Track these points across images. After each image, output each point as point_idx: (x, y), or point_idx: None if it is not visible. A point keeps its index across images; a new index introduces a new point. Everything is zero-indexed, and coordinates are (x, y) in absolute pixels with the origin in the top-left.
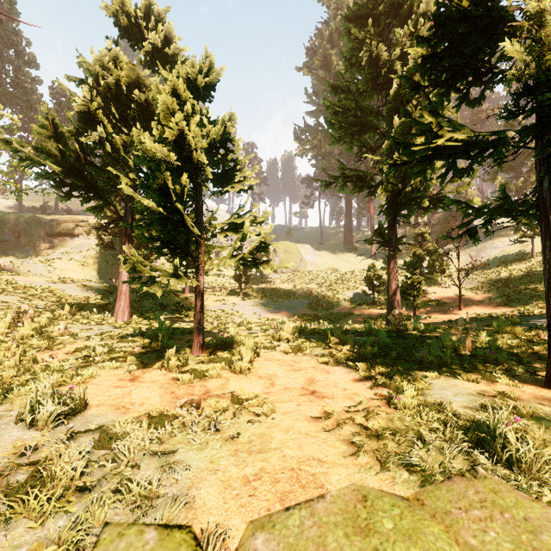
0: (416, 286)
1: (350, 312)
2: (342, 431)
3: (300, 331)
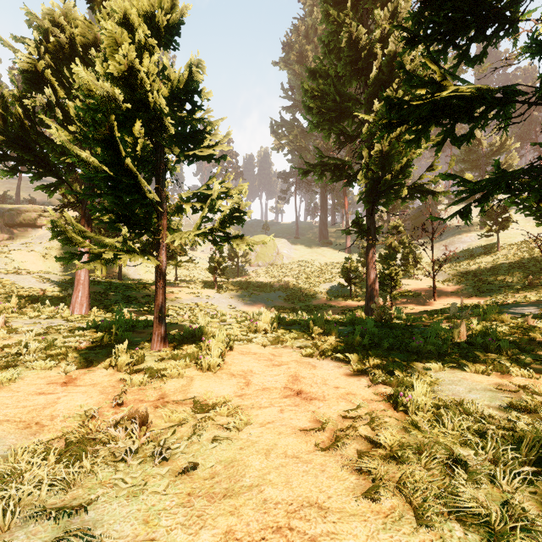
0: (393, 277)
1: (328, 304)
2: (344, 450)
3: (279, 321)
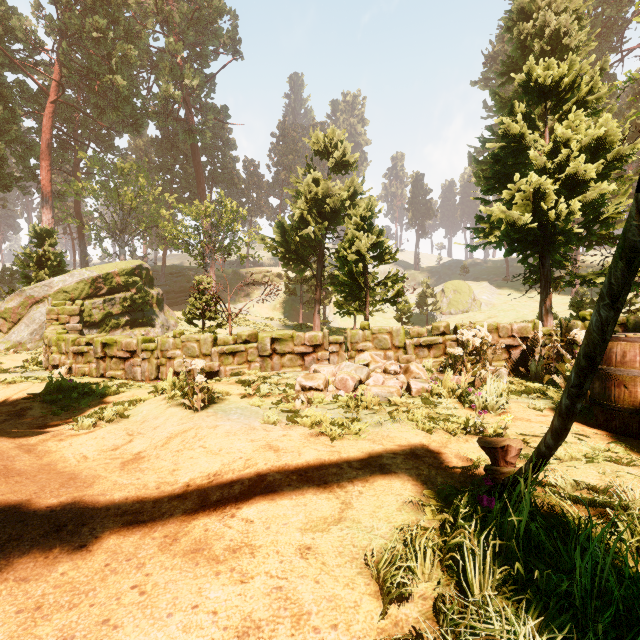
0: None
1: None
2: None
3: None
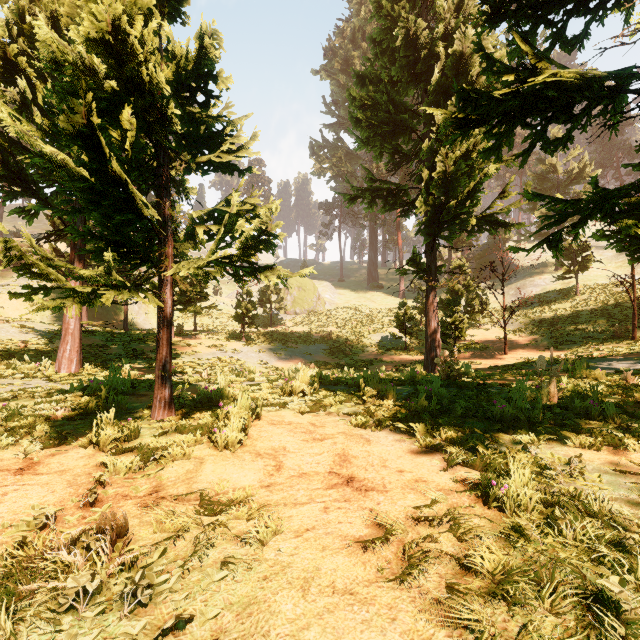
0: (457, 325)
1: (379, 358)
2: (421, 577)
3: (320, 380)
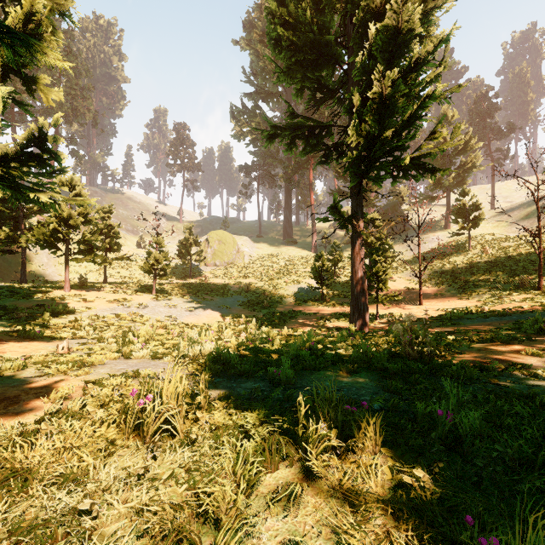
0: (380, 276)
1: (297, 310)
2: None
3: (224, 363)
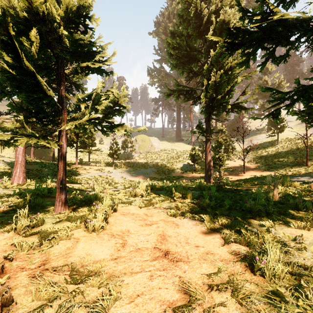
0: (221, 159)
1: (181, 175)
2: None
3: (151, 188)
